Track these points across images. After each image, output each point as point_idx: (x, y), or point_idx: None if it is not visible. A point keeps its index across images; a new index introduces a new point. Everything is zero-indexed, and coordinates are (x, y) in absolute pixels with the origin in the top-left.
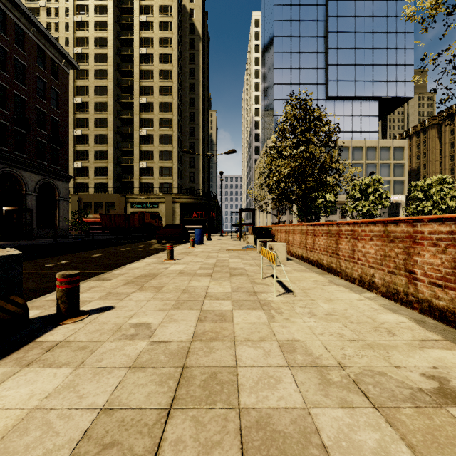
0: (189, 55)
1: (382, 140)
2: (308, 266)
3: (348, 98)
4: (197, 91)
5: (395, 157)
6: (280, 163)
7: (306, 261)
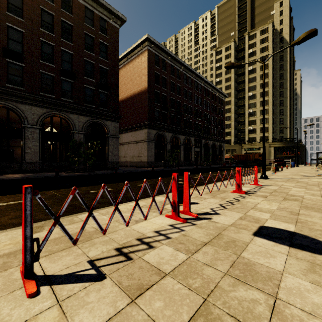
0: (279, 57)
1: None
2: None
3: None
4: (285, 77)
5: None
6: None
7: None
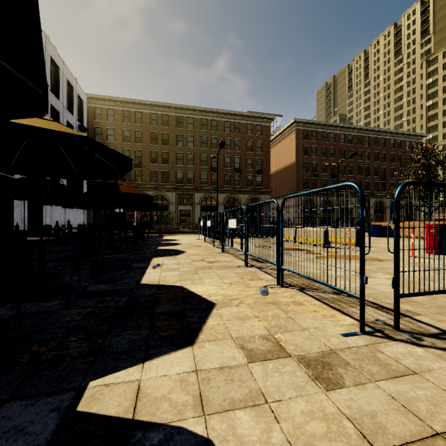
0: None
1: None
2: None
3: None
4: None
5: None
6: None
7: None
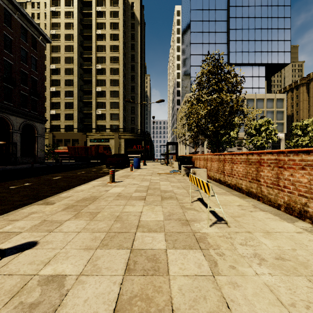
0: (131, 35)
1: (268, 94)
2: (226, 188)
3: (243, 64)
4: (136, 60)
5: (277, 106)
6: (199, 107)
7: (224, 184)
